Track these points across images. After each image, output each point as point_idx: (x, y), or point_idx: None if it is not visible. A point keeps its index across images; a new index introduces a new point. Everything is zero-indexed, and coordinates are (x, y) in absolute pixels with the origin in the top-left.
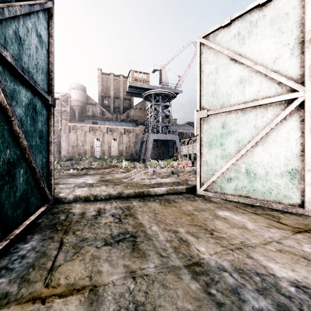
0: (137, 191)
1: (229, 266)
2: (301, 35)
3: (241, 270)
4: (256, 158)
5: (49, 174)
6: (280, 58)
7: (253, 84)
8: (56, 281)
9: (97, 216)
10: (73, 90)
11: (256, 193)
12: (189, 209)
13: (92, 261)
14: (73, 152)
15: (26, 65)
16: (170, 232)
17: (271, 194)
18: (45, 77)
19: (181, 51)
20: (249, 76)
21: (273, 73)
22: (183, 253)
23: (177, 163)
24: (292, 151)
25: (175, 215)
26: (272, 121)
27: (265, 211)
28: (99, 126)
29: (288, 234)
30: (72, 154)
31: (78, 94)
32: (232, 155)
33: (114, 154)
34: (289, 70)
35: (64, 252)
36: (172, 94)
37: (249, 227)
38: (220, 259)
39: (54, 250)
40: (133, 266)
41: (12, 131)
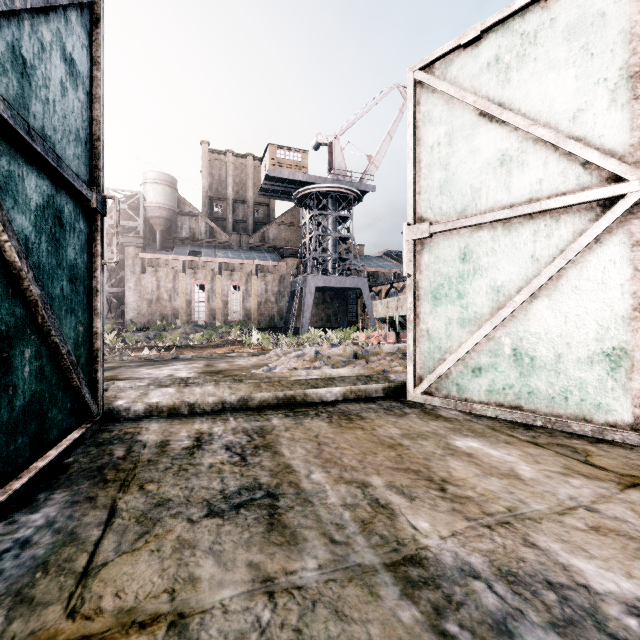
0: (281, 394)
1: (485, 565)
2: (632, 60)
3: (513, 576)
4: (536, 325)
5: (93, 358)
6: (586, 110)
7: (529, 167)
8: (94, 603)
9: (195, 449)
10: (151, 185)
11: (535, 399)
12: (393, 433)
13: (177, 553)
14: (151, 313)
15: (40, 123)
16: (351, 485)
17: (568, 402)
18: (83, 150)
19: (372, 104)
20: (519, 150)
21: (573, 142)
22: (381, 534)
23: (364, 336)
24: (613, 309)
25: (363, 447)
26: (570, 246)
27: (555, 438)
28: (204, 260)
29: (610, 490)
30: (148, 317)
31: (161, 194)
32: (482, 318)
33: (235, 317)
34: (607, 135)
35: (117, 532)
36: (354, 194)
37: (523, 474)
38: (465, 549)
39: (95, 529)
40: (270, 565)
41: (4, 264)
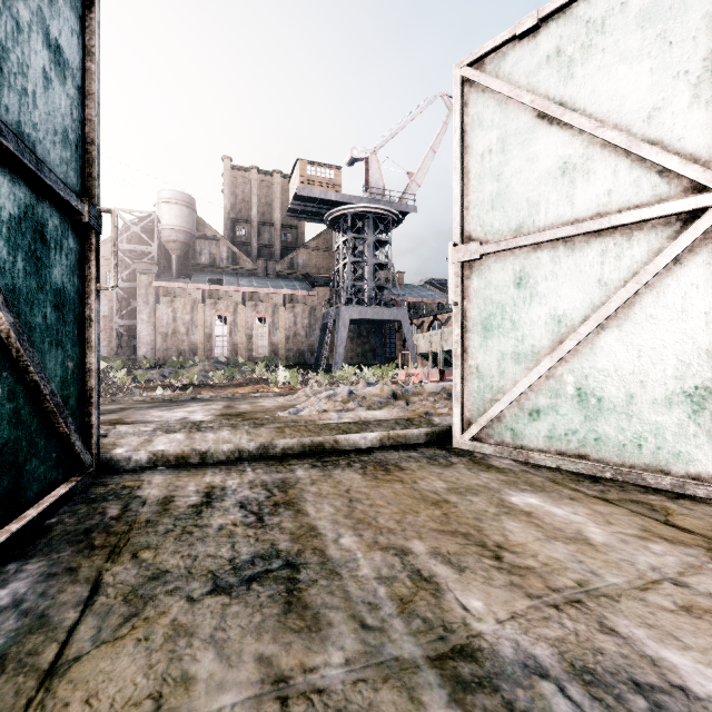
0: (307, 441)
1: (554, 658)
2: None
3: (590, 675)
4: (604, 360)
5: (86, 399)
6: (664, 109)
7: (596, 177)
8: None
9: (203, 507)
10: (166, 205)
11: (602, 446)
12: (437, 487)
13: (170, 643)
14: (166, 348)
15: (14, 117)
16: (388, 552)
17: (642, 450)
18: (73, 154)
19: (413, 116)
20: (584, 156)
21: (648, 146)
22: (424, 617)
23: (404, 374)
24: (696, 342)
25: (402, 504)
26: (644, 268)
27: (627, 492)
28: (225, 289)
29: (699, 558)
30: (162, 353)
31: (177, 215)
32: (541, 352)
33: (260, 353)
34: (688, 137)
35: (98, 614)
36: (393, 215)
37: (593, 537)
38: (528, 637)
39: (72, 610)
40: (285, 659)
41: None
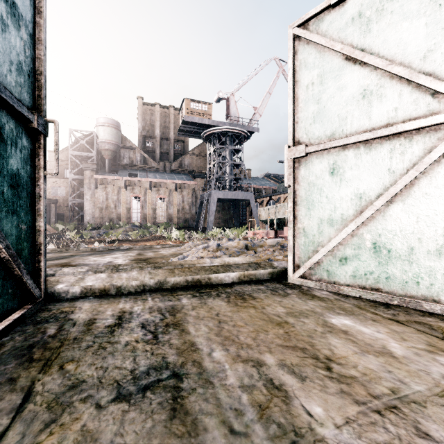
0: (189, 278)
1: None
2: None
3: None
4: (392, 224)
5: (37, 251)
6: (435, 50)
7: (387, 98)
8: None
9: (116, 328)
10: (102, 127)
11: (391, 283)
12: (279, 312)
13: None
14: (102, 217)
15: None
16: (248, 363)
17: (420, 286)
18: (26, 80)
19: (257, 71)
20: (378, 85)
21: (424, 76)
22: (278, 422)
23: (252, 233)
24: None
25: (255, 325)
26: (421, 160)
27: (411, 315)
28: (139, 180)
29: None
30: (99, 220)
31: (109, 133)
32: (348, 218)
33: (161, 220)
34: None
35: (24, 421)
36: (244, 133)
37: (394, 351)
38: (362, 442)
39: (5, 417)
40: None
41: None
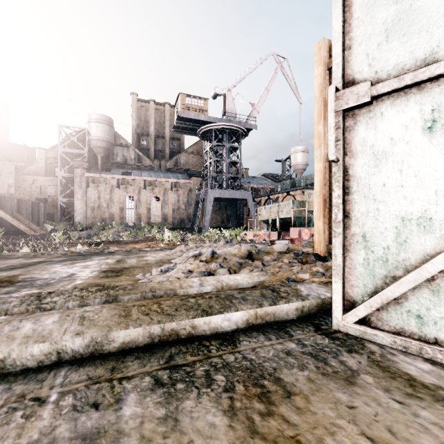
0: (156, 329)
1: None
2: None
3: None
4: None
5: None
6: None
7: None
8: None
9: None
10: (94, 123)
11: None
12: None
13: None
14: (93, 217)
15: None
16: None
17: None
18: None
19: (255, 67)
20: None
21: None
22: None
23: (252, 234)
24: None
25: None
26: None
27: None
28: (133, 178)
29: None
30: (91, 220)
31: (101, 130)
32: None
33: (155, 220)
34: None
35: None
36: (242, 130)
37: None
38: None
39: None
40: None
41: None
